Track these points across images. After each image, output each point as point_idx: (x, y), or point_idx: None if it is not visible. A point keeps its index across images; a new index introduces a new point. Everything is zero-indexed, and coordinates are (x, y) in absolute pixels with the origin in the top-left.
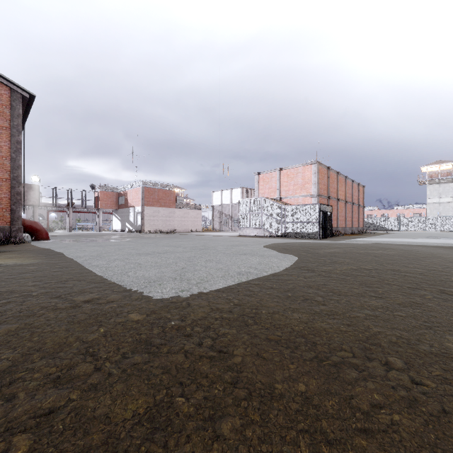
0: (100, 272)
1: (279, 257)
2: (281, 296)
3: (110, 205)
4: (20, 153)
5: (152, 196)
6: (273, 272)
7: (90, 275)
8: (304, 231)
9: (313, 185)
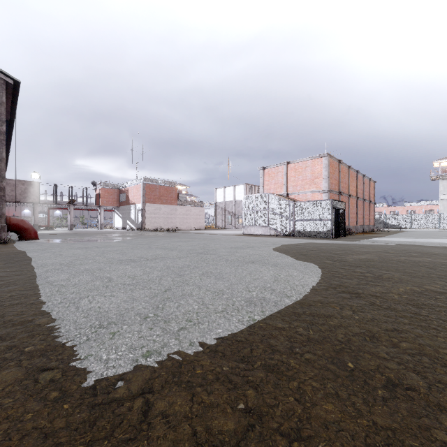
0: (44, 297)
1: (299, 268)
2: (336, 372)
3: (112, 202)
4: (3, 145)
5: (153, 193)
6: (299, 298)
7: (26, 303)
8: (315, 230)
9: (324, 179)
